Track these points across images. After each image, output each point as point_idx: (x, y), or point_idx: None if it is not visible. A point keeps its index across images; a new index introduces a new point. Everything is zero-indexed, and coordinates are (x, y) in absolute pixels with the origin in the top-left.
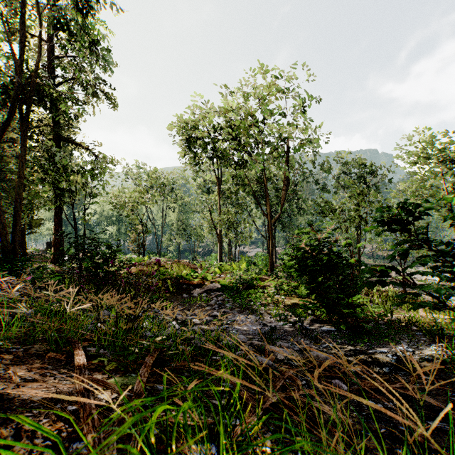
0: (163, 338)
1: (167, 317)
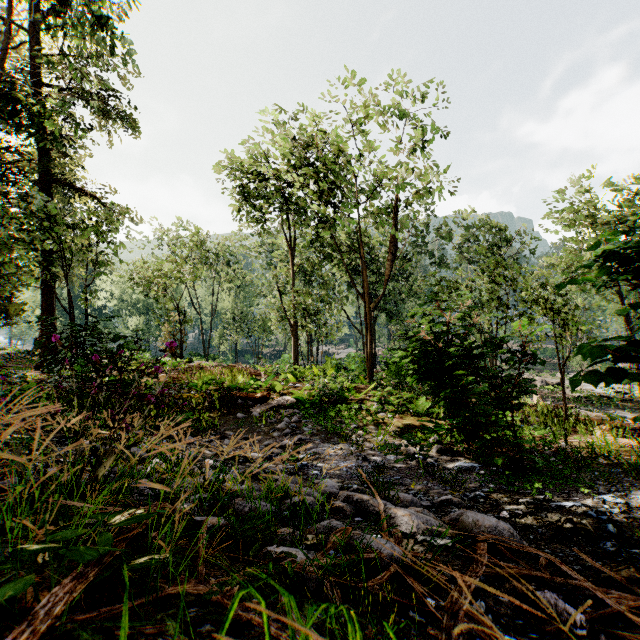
0: (133, 517)
1: (207, 450)
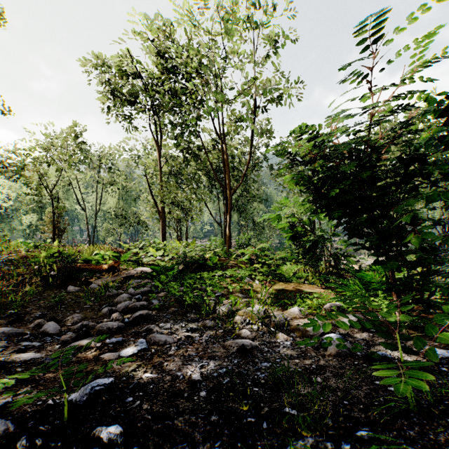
0: None
1: None
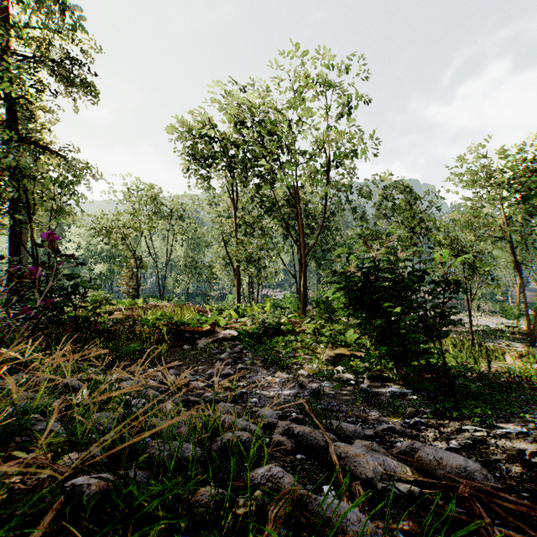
0: None
1: (151, 379)
